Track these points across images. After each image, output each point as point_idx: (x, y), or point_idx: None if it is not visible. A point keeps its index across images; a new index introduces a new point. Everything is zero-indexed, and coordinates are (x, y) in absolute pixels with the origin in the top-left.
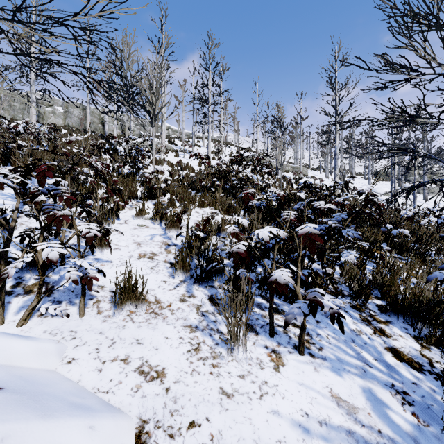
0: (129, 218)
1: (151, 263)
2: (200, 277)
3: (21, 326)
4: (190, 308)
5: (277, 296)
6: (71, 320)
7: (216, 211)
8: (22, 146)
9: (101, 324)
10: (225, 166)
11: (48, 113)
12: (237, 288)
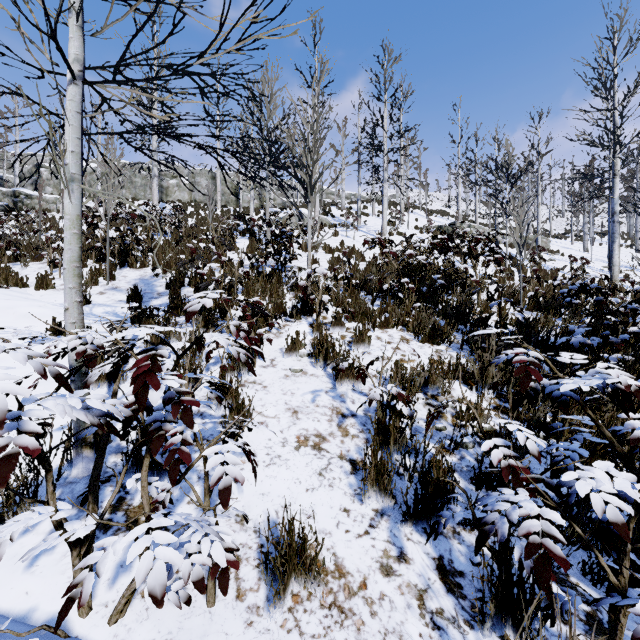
0: (276, 355)
1: (318, 460)
2: (414, 512)
3: (114, 622)
4: (405, 597)
5: (585, 575)
6: (193, 615)
7: (409, 334)
8: (141, 239)
9: (244, 633)
10: (422, 257)
11: (173, 187)
12: (509, 573)
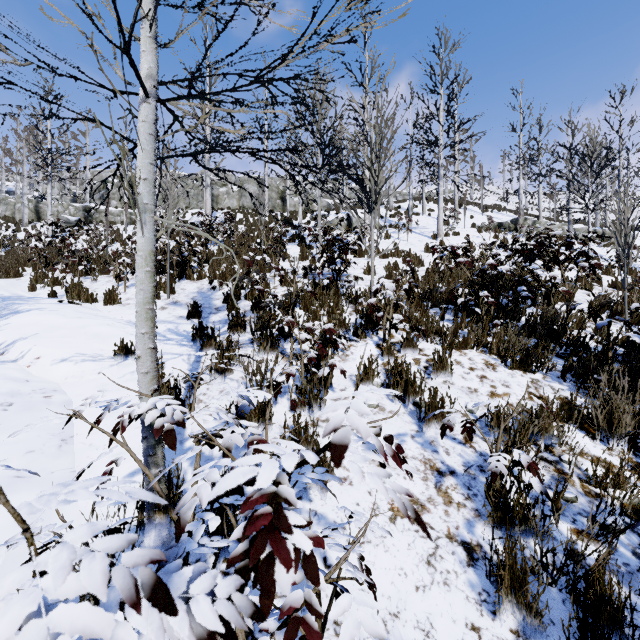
0: (346, 385)
1: (422, 539)
2: None
3: None
4: None
5: None
6: None
7: (492, 358)
8: (197, 251)
9: None
10: (506, 268)
11: (222, 195)
12: None
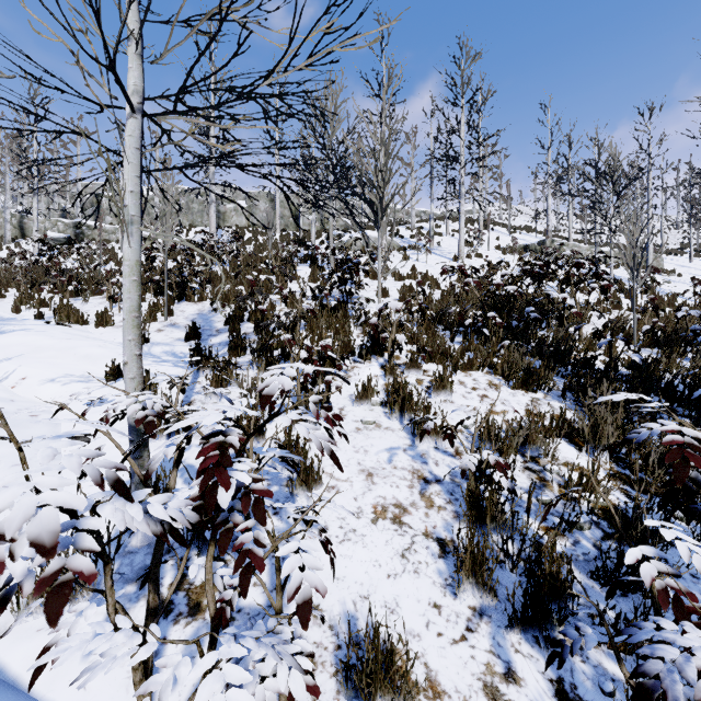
0: (345, 404)
1: (400, 537)
2: (522, 616)
3: None
4: None
5: None
6: None
7: (497, 379)
8: (199, 271)
9: None
10: (513, 288)
11: (230, 212)
12: None
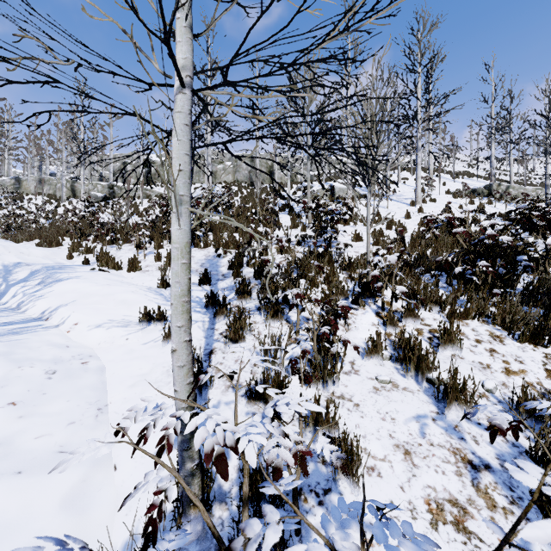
0: (354, 357)
1: None
2: None
3: None
4: None
5: None
6: None
7: (497, 329)
8: (204, 223)
9: None
10: (508, 238)
11: (220, 171)
12: None
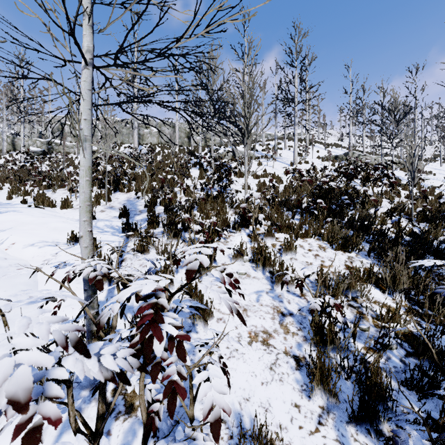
0: (226, 260)
1: (268, 354)
2: (358, 414)
3: None
4: None
5: None
6: None
7: (324, 243)
8: (127, 172)
9: None
10: (334, 184)
11: (146, 134)
12: None
